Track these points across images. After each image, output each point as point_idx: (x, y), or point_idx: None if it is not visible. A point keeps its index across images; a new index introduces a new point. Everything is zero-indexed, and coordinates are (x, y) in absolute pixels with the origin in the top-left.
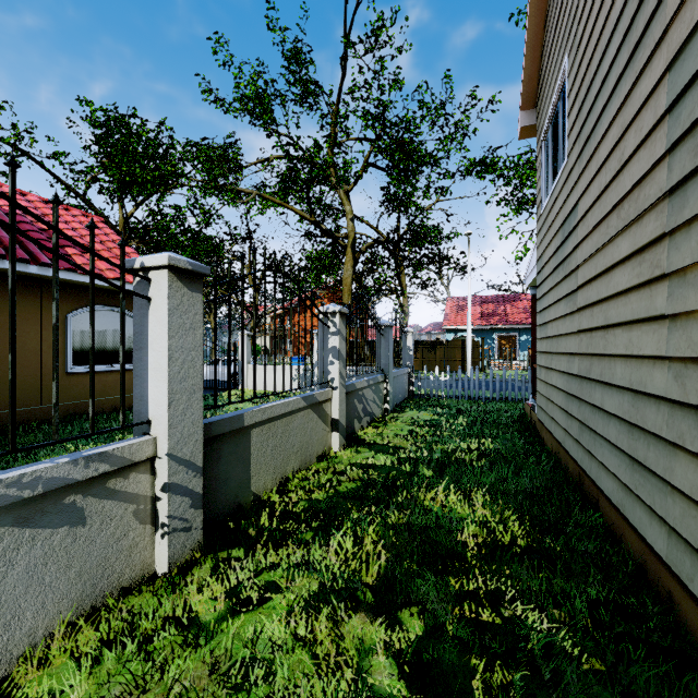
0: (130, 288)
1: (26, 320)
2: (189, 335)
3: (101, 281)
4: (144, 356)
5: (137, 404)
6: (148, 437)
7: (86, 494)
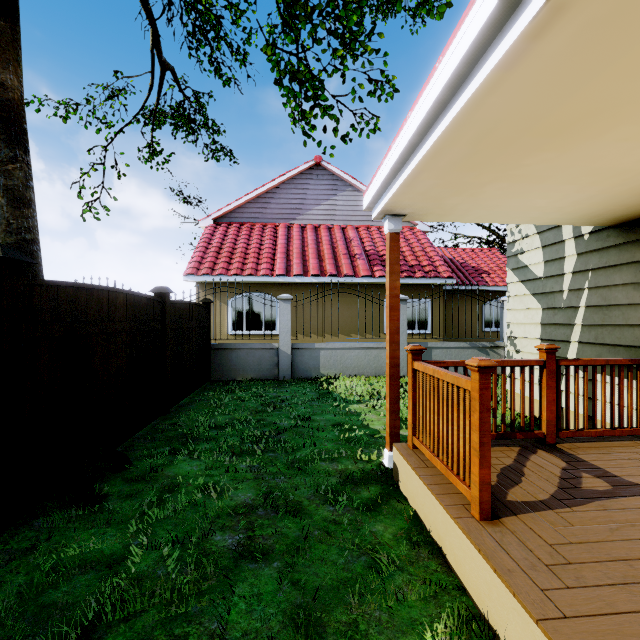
0: None
1: (468, 308)
2: None
3: (496, 288)
4: (502, 322)
5: (501, 334)
6: (503, 342)
7: (489, 350)
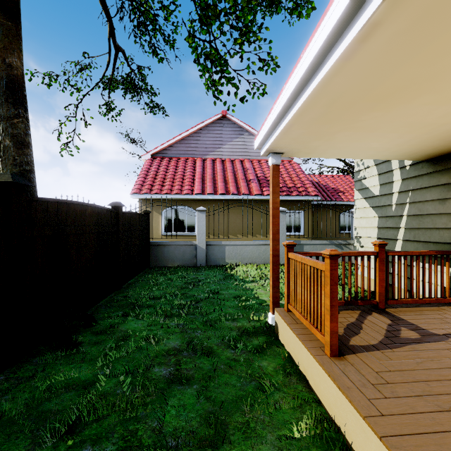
0: None
1: (329, 217)
2: None
3: (349, 203)
4: (352, 226)
5: (351, 235)
6: (353, 240)
7: (343, 246)
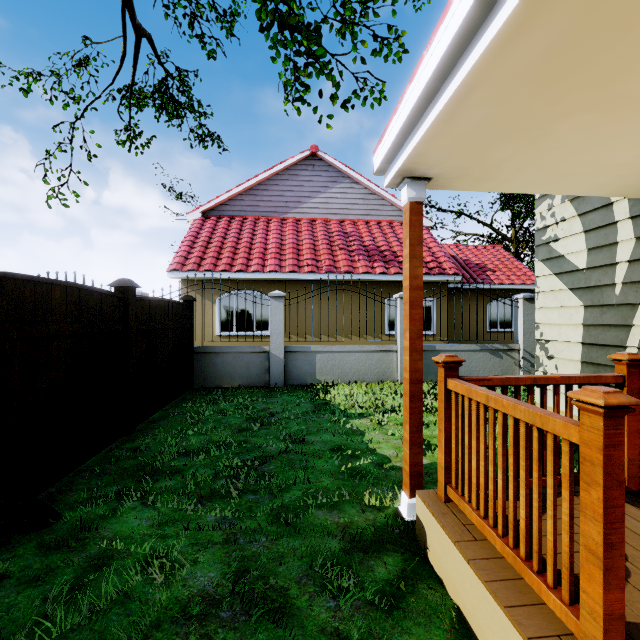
0: (516, 287)
1: (472, 307)
2: (529, 316)
3: (502, 286)
4: (516, 322)
5: (515, 335)
6: (517, 344)
7: (503, 353)
